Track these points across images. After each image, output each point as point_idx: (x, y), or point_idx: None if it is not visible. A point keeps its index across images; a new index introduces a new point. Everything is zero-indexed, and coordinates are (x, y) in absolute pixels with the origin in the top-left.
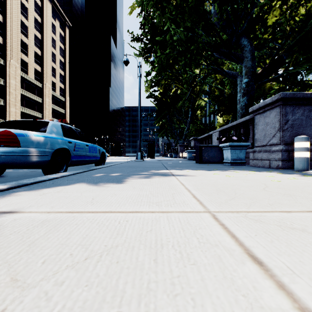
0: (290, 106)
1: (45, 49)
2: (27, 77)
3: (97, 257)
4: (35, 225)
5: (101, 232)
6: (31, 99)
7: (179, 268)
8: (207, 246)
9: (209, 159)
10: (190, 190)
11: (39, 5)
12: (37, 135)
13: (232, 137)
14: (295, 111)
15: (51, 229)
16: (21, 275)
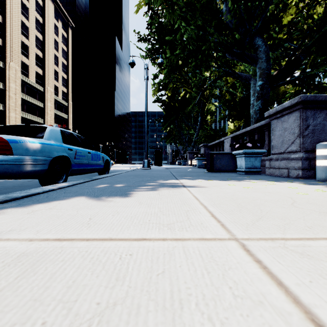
0: (311, 110)
1: (47, 51)
2: (28, 80)
3: None
4: (7, 262)
5: (95, 275)
6: (32, 104)
7: None
8: (247, 304)
9: (221, 167)
10: (207, 206)
11: (40, 5)
12: (32, 142)
13: (246, 143)
14: (316, 116)
15: (27, 270)
16: None
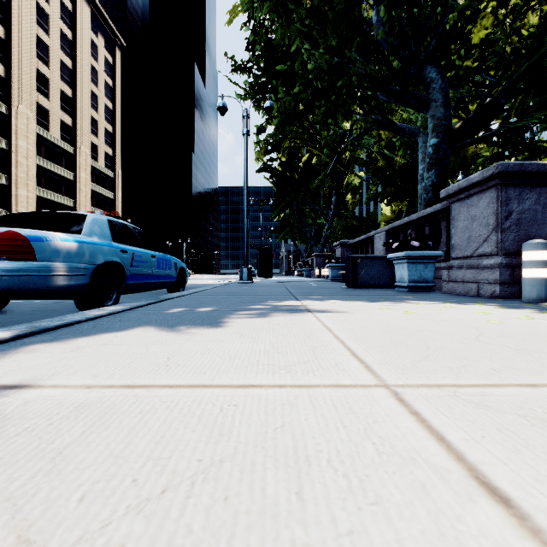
0: (515, 187)
1: (79, 86)
2: (48, 135)
3: (185, 486)
4: (64, 414)
5: (189, 429)
6: (55, 174)
7: (349, 512)
8: (395, 461)
9: (369, 280)
10: (344, 340)
11: (68, 9)
12: (65, 240)
13: (410, 241)
14: (523, 197)
15: (95, 423)
16: (37, 529)
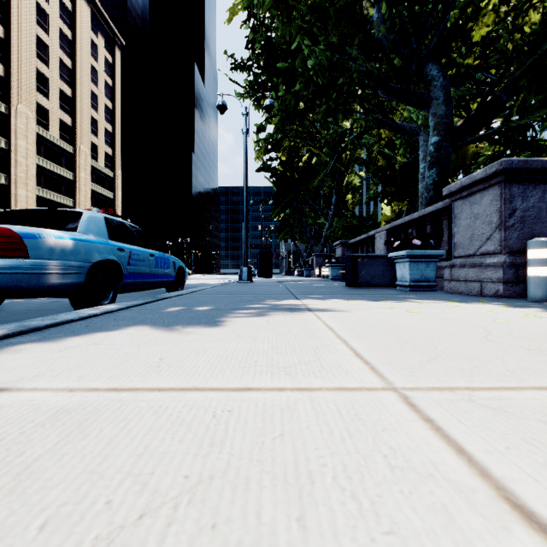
0: (519, 184)
1: (79, 86)
2: (47, 135)
3: (166, 510)
4: (40, 421)
5: (177, 439)
6: (55, 174)
7: (360, 545)
8: (410, 478)
9: (370, 279)
10: (347, 340)
11: (68, 9)
12: (60, 237)
13: (412, 240)
14: (527, 194)
15: (72, 432)
16: None
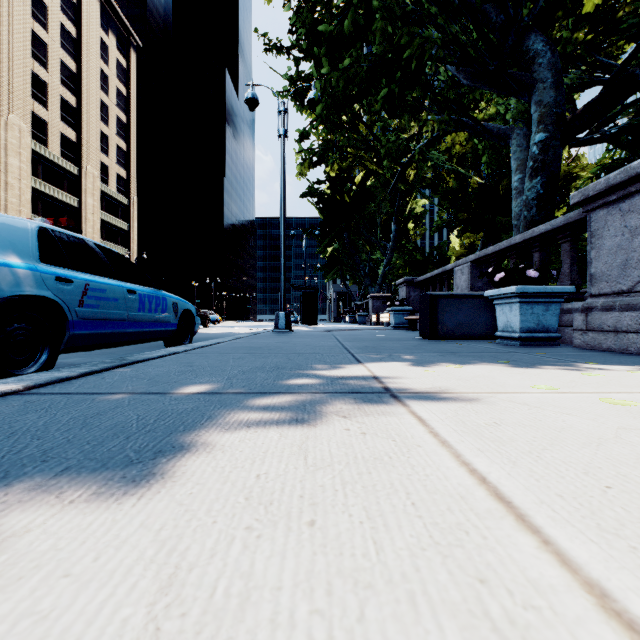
0: None
1: (85, 94)
2: (46, 152)
3: None
4: None
5: None
6: (56, 200)
7: None
8: None
9: (455, 328)
10: None
11: (72, 0)
12: None
13: (522, 271)
14: None
15: None
16: None
